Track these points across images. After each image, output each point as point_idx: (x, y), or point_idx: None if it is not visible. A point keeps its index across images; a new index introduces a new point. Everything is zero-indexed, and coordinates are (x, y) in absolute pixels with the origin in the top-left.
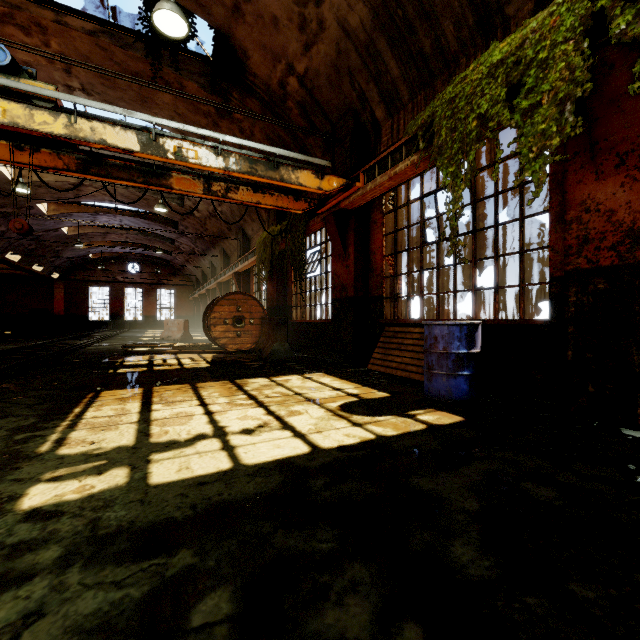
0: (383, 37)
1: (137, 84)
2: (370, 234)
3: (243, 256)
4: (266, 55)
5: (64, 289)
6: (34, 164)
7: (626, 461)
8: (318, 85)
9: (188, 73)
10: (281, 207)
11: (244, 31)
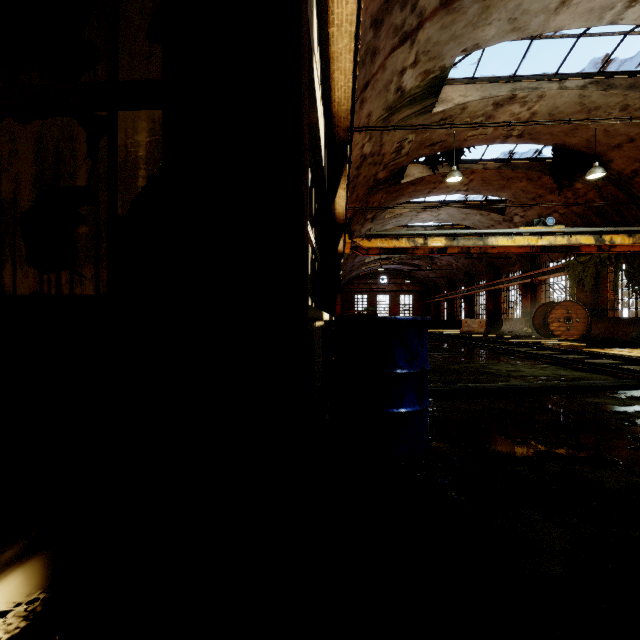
0: None
1: (505, 182)
2: None
3: (539, 272)
4: (628, 160)
5: (341, 298)
6: (524, 252)
7: None
8: None
9: (547, 171)
10: None
11: (616, 153)
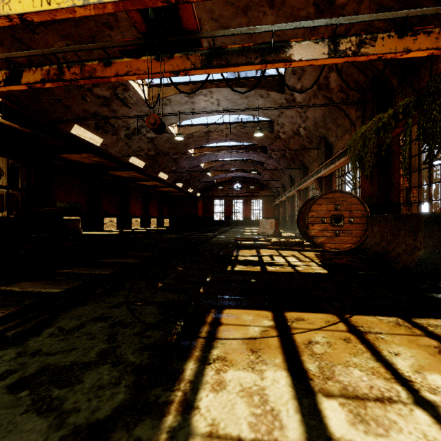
0: None
1: (246, 19)
2: None
3: (328, 161)
4: None
5: (202, 202)
6: (169, 71)
7: None
8: None
9: None
10: None
11: None
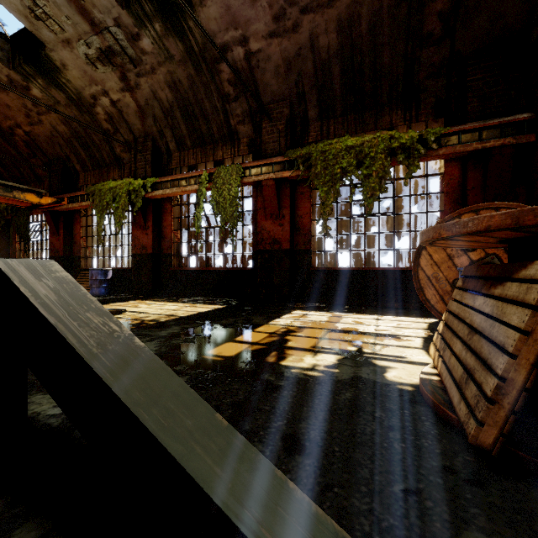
0: (77, 142)
1: None
2: (74, 224)
3: None
4: None
5: None
6: None
7: (126, 299)
8: (39, 140)
9: None
10: (12, 204)
11: None
